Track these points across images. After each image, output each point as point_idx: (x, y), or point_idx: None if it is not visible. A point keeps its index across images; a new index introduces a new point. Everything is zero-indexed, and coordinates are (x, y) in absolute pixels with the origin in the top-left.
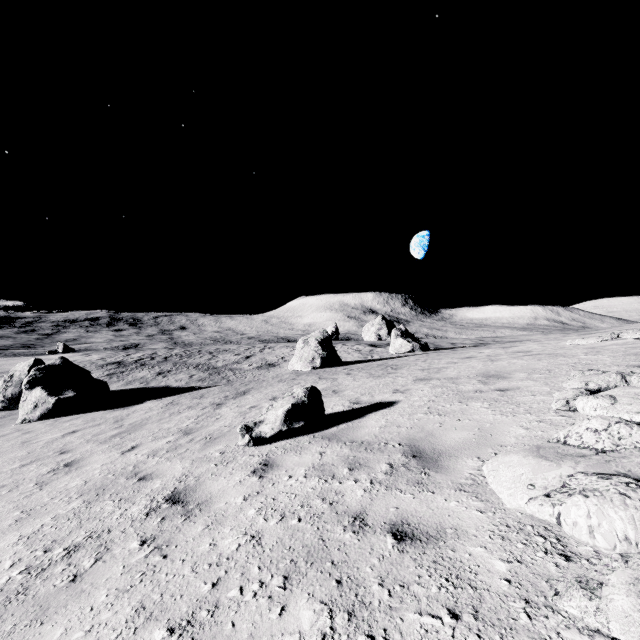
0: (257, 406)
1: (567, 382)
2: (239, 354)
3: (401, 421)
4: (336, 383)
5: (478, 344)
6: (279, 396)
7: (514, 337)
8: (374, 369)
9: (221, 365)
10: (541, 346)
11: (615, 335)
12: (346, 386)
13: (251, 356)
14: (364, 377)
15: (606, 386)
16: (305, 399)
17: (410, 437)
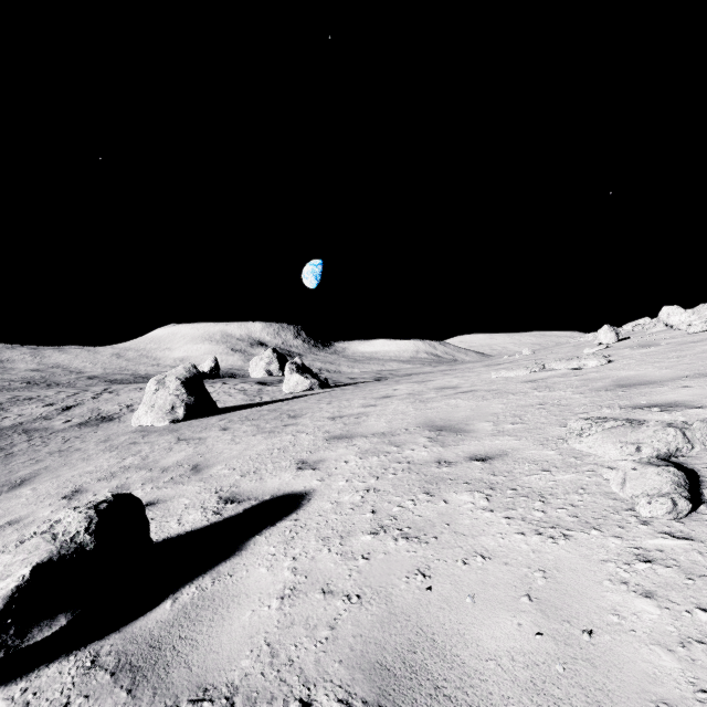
0: (24, 519)
1: (581, 441)
2: (53, 404)
3: (329, 566)
4: (203, 448)
5: (378, 378)
6: (88, 486)
7: (408, 370)
8: (264, 418)
9: (9, 424)
10: (464, 380)
11: (542, 365)
12: (218, 454)
13: (74, 406)
14: (249, 434)
15: (667, 450)
16: (86, 539)
17: (370, 655)
